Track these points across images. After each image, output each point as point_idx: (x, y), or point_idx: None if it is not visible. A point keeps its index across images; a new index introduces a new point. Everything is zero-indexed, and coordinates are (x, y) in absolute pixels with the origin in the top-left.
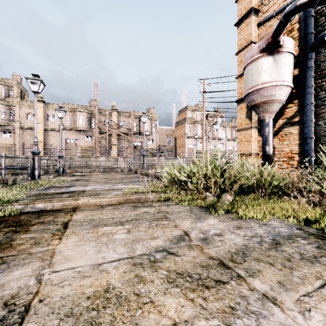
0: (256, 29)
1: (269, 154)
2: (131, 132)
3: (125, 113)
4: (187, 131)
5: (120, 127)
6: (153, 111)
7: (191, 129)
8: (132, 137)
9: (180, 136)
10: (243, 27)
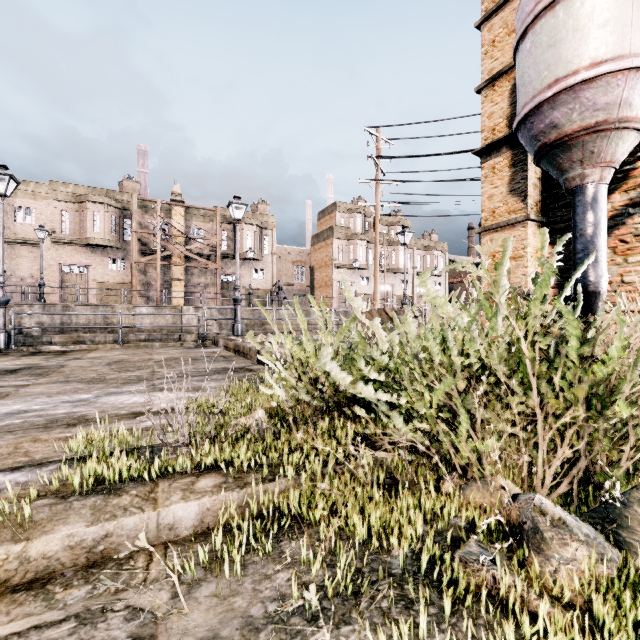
0: None
1: (598, 290)
2: (215, 252)
3: (202, 212)
4: (336, 254)
5: (192, 241)
6: (264, 209)
7: (345, 250)
8: (217, 263)
9: (321, 265)
10: None
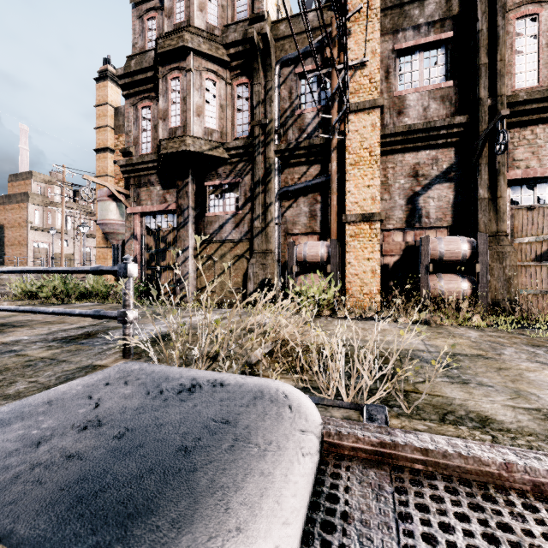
0: (113, 165)
1: None
2: None
3: None
4: (32, 218)
5: None
6: None
7: (43, 215)
8: None
9: (14, 225)
10: (101, 157)
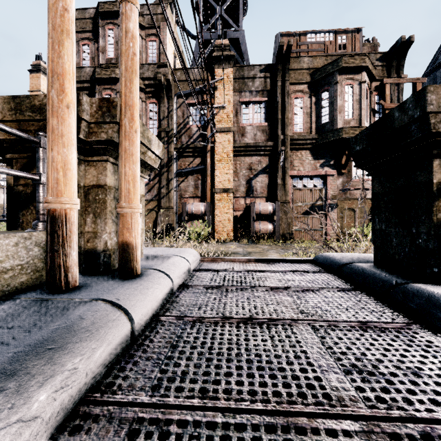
0: None
1: None
2: None
3: None
4: None
5: None
6: None
7: None
8: None
9: None
10: None
